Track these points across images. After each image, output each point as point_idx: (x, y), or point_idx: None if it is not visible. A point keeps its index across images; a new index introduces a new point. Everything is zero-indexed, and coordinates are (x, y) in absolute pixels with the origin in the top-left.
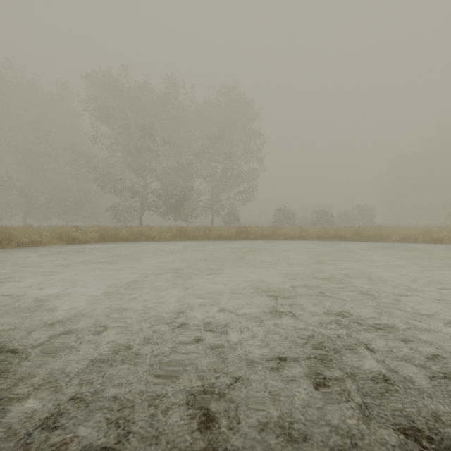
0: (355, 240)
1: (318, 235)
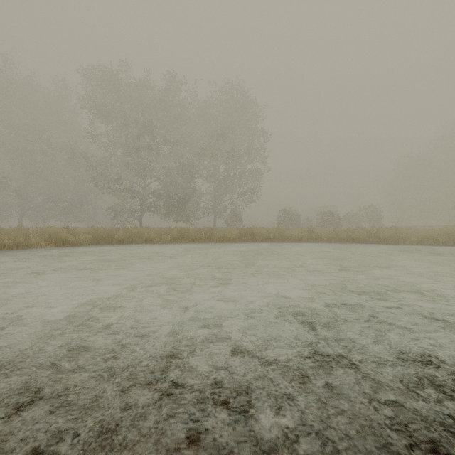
0: (369, 242)
1: (329, 237)
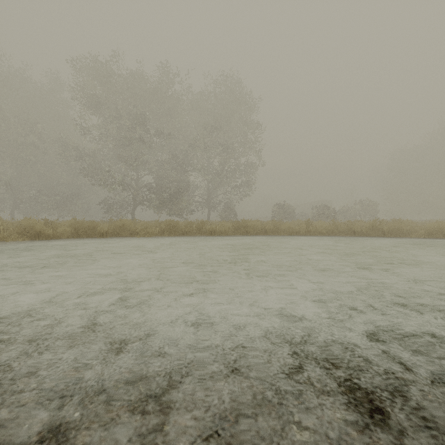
0: (371, 236)
1: (328, 230)
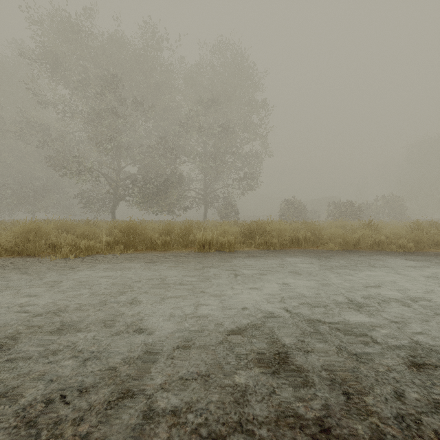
0: None
1: (414, 241)
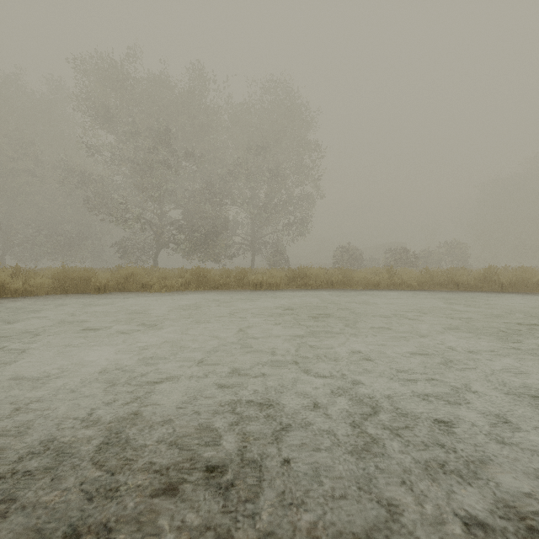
0: (483, 290)
1: (420, 282)
